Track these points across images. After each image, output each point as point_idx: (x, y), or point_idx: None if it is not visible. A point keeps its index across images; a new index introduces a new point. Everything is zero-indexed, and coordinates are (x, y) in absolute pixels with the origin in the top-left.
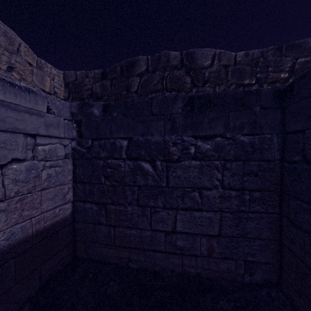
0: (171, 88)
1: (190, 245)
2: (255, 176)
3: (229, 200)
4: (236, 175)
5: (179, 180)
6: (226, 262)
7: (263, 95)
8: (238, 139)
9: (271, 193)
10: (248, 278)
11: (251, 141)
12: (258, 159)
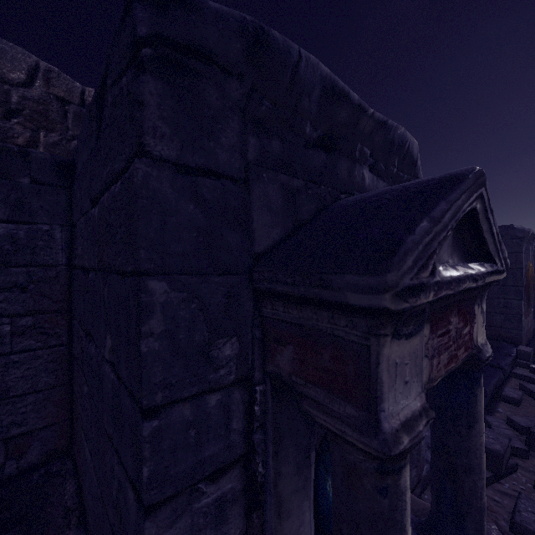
0: None
1: None
2: (25, 292)
3: None
4: None
5: None
6: None
7: (37, 161)
8: None
9: (55, 315)
10: (15, 465)
11: (12, 233)
12: (28, 264)
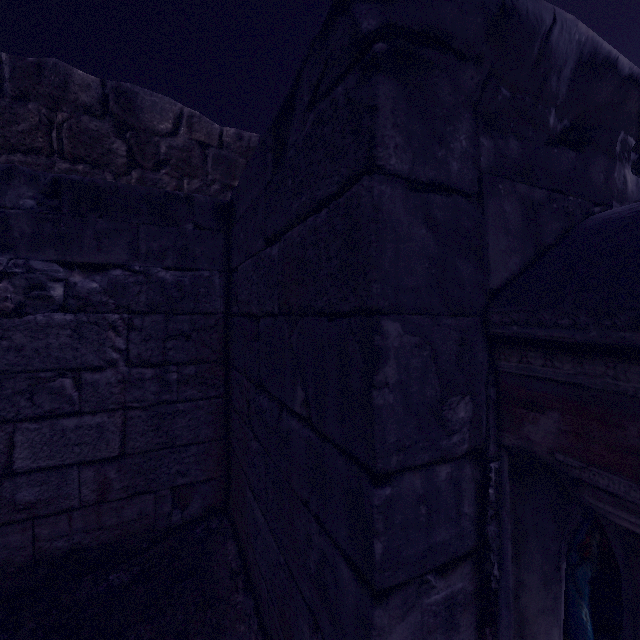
0: (74, 155)
1: (56, 492)
2: (188, 340)
3: (142, 387)
4: (154, 339)
5: (20, 355)
6: (138, 501)
7: (199, 206)
8: (156, 275)
9: (214, 365)
10: (180, 515)
11: (179, 281)
12: (191, 311)
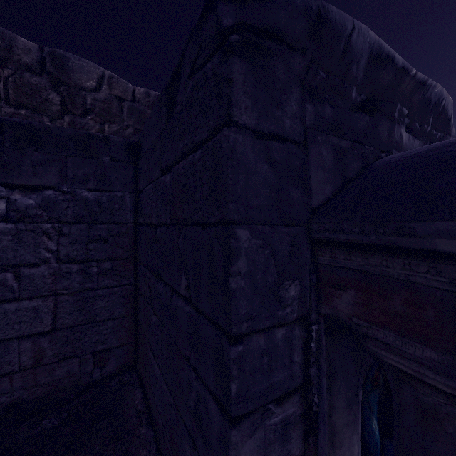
0: (18, 102)
1: None
2: (106, 243)
3: (70, 278)
4: (79, 242)
5: None
6: (66, 364)
7: (114, 144)
8: (81, 194)
9: (126, 261)
10: (99, 373)
11: (98, 199)
12: (108, 222)
